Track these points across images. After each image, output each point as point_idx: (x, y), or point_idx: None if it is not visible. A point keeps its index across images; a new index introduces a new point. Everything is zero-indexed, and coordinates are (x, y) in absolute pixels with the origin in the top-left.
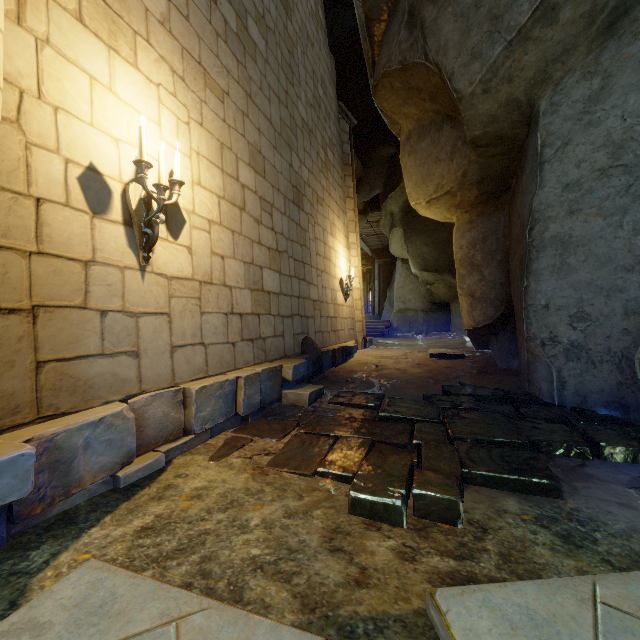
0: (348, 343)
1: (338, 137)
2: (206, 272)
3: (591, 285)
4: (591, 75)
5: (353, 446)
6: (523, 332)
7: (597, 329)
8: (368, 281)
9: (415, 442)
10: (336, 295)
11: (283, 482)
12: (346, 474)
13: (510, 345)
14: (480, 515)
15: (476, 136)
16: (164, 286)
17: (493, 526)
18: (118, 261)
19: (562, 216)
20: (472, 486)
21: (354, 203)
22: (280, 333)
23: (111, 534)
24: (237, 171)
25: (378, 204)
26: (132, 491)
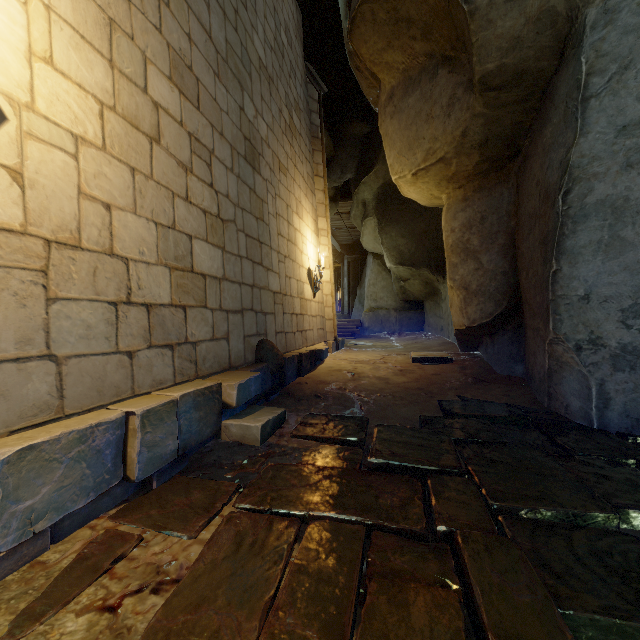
0: (317, 346)
1: (305, 103)
2: (64, 225)
3: None
4: None
5: (333, 550)
6: (545, 332)
7: None
8: (336, 280)
9: (442, 530)
10: (303, 288)
11: None
12: None
13: (512, 347)
14: None
15: (489, 72)
16: None
17: None
18: None
19: (615, 172)
20: None
21: (324, 183)
22: (223, 335)
23: None
24: (144, 78)
25: (349, 193)
26: None
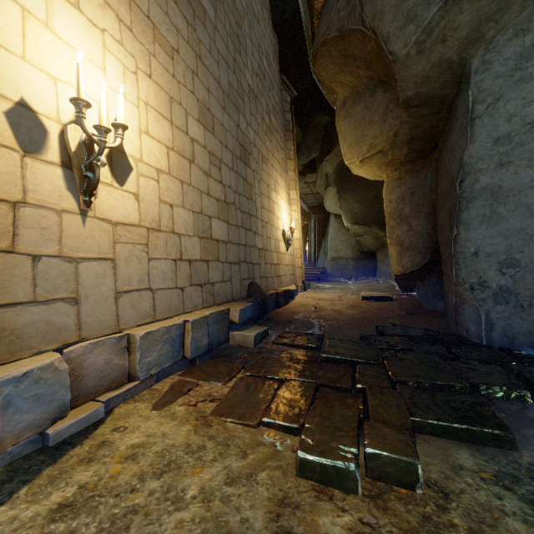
0: (289, 287)
1: (281, 106)
2: (154, 219)
3: (521, 233)
4: (523, 32)
5: (298, 391)
6: (451, 277)
7: (526, 275)
8: (305, 234)
9: (359, 386)
10: (279, 244)
11: (226, 435)
12: (292, 425)
13: (435, 289)
14: (436, 473)
15: (409, 97)
16: (108, 231)
17: (453, 489)
18: (54, 204)
19: (492, 168)
20: (420, 435)
21: (294, 164)
22: (228, 278)
23: (20, 516)
24: (186, 125)
25: (315, 167)
26: (61, 451)
